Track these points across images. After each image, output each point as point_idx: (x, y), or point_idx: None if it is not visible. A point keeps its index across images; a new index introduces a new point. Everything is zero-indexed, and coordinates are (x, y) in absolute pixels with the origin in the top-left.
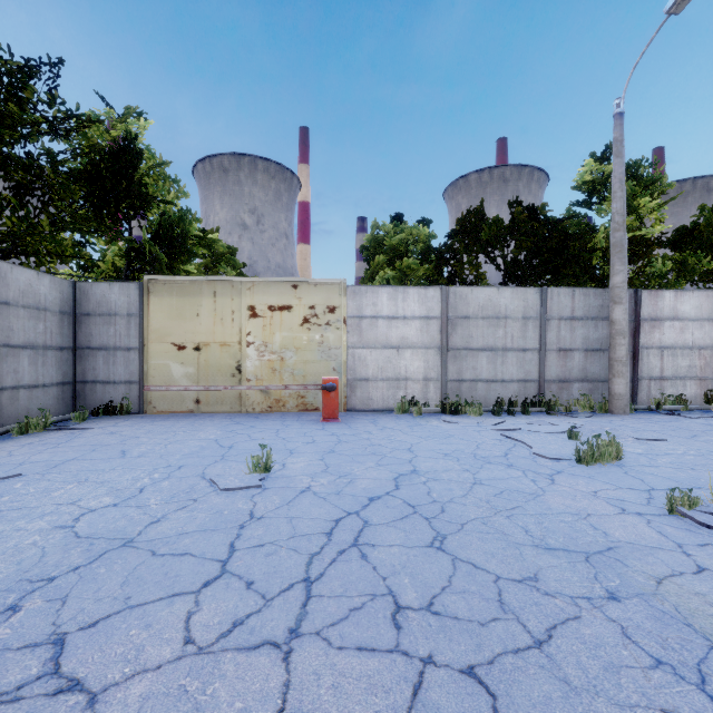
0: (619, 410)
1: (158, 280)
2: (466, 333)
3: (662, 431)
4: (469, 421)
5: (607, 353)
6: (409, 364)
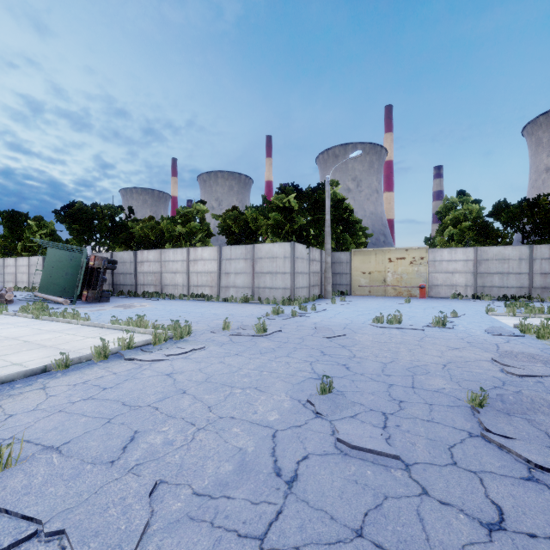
0: None
1: (356, 250)
2: (486, 266)
3: None
4: (482, 301)
5: None
6: (457, 279)
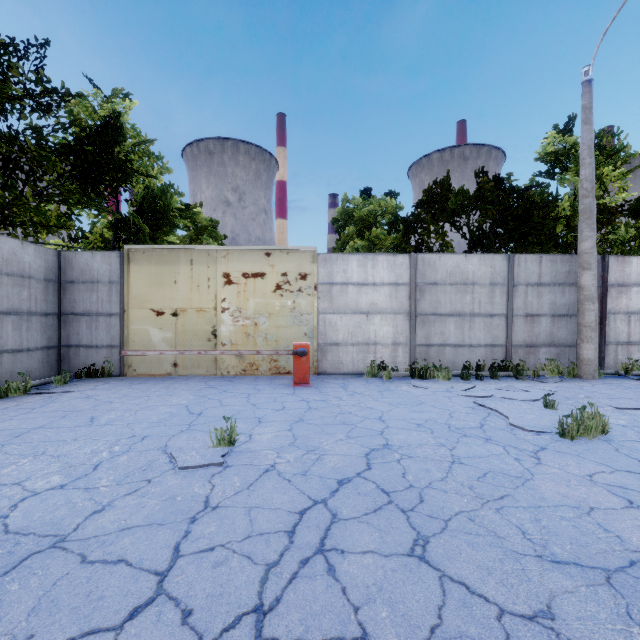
0: (588, 375)
1: (138, 249)
2: (434, 299)
3: (638, 399)
4: (439, 386)
5: (574, 318)
6: (378, 329)
